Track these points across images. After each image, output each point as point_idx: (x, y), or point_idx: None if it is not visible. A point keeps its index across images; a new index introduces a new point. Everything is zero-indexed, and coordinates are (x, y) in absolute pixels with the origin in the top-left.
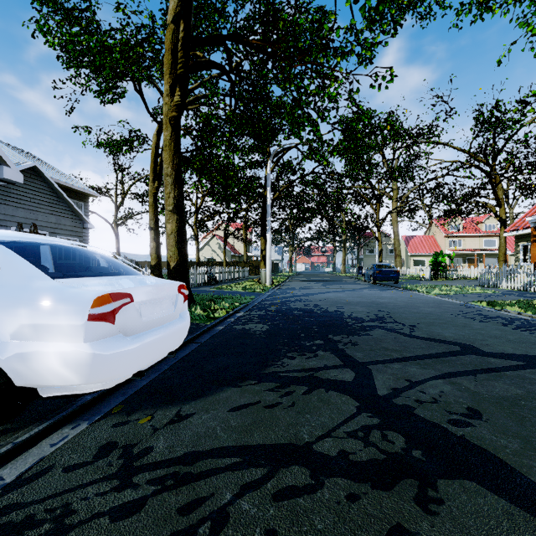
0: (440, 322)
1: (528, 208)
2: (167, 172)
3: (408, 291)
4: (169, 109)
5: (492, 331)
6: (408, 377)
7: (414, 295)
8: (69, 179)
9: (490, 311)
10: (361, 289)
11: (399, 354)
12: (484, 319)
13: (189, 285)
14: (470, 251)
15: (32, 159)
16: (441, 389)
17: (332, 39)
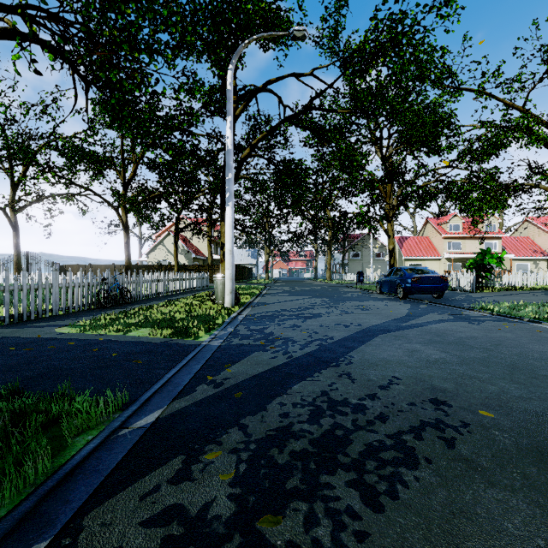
0: None
1: None
2: None
3: (528, 324)
4: None
5: None
6: None
7: None
8: None
9: None
10: (417, 316)
11: None
12: None
13: None
14: (472, 255)
15: None
16: None
17: None
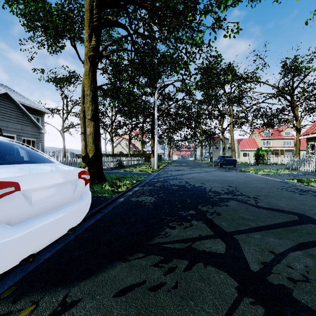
0: (273, 195)
1: (311, 122)
2: (87, 93)
3: (243, 172)
4: (88, 50)
5: (312, 202)
6: (270, 248)
7: (247, 175)
8: (32, 102)
9: (302, 186)
10: (213, 171)
11: (254, 223)
12: (301, 192)
13: (102, 169)
14: (276, 148)
15: (8, 90)
16: (305, 263)
17: (198, 2)
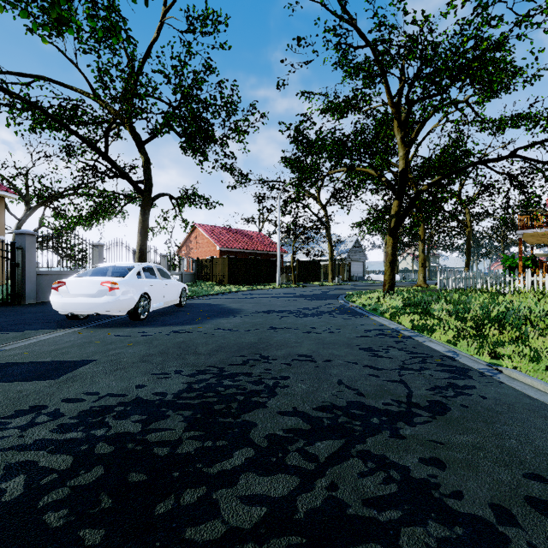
0: None
1: None
2: None
3: None
4: None
5: None
6: None
7: None
8: None
9: None
10: None
11: None
12: None
13: None
14: None
15: None
16: None
17: None
